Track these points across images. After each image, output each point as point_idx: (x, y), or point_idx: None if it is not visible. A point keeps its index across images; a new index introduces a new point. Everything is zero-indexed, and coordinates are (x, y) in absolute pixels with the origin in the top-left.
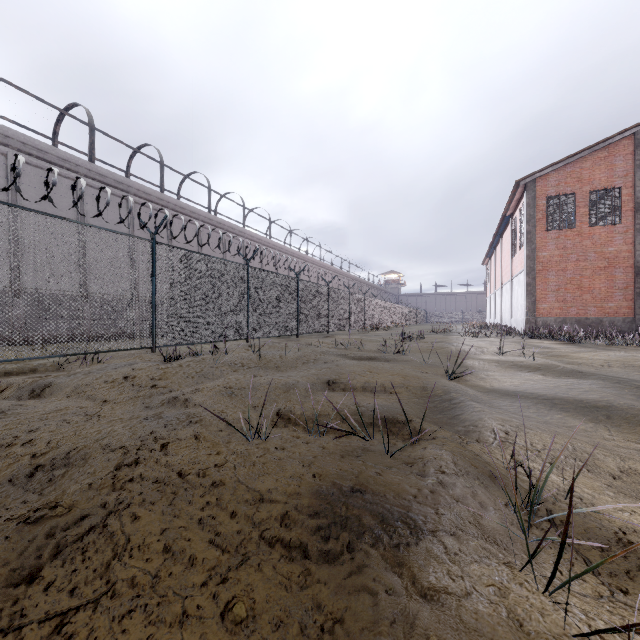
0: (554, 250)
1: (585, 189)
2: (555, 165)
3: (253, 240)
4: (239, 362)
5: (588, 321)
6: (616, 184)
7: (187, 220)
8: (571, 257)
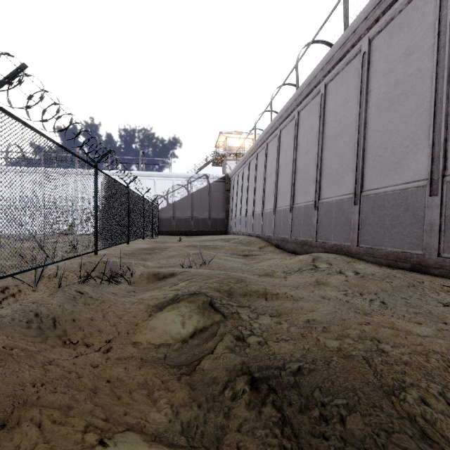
0: None
1: None
2: None
3: None
4: None
5: None
6: None
7: None
8: None
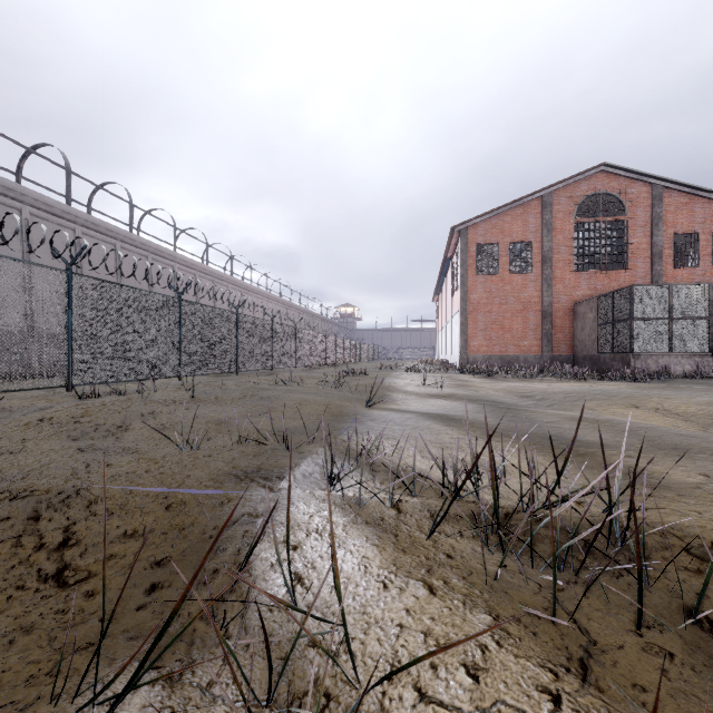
0: (482, 293)
1: (506, 240)
2: (483, 216)
3: (186, 265)
4: (170, 400)
5: (508, 358)
6: (529, 238)
7: (102, 239)
8: (496, 300)
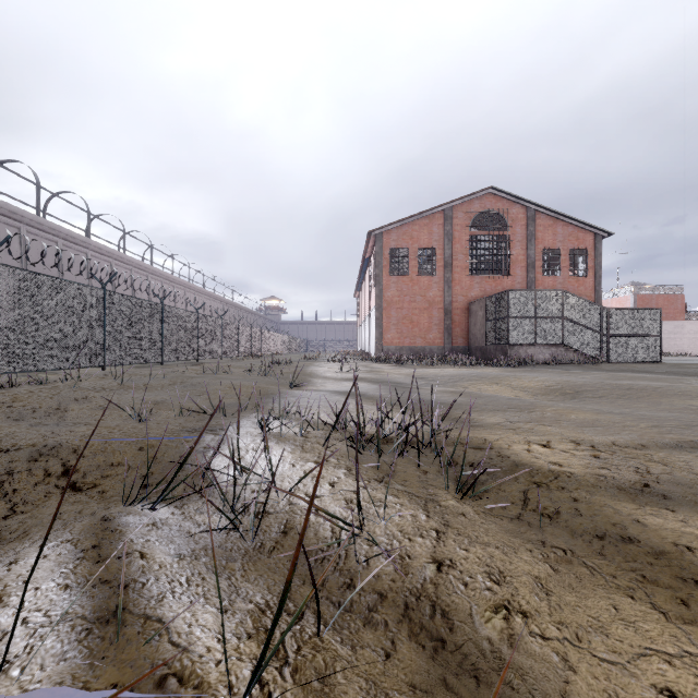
0: (395, 292)
1: (415, 246)
2: (396, 224)
3: (101, 253)
4: (99, 387)
5: (417, 349)
6: (434, 245)
7: (4, 221)
8: (406, 298)
